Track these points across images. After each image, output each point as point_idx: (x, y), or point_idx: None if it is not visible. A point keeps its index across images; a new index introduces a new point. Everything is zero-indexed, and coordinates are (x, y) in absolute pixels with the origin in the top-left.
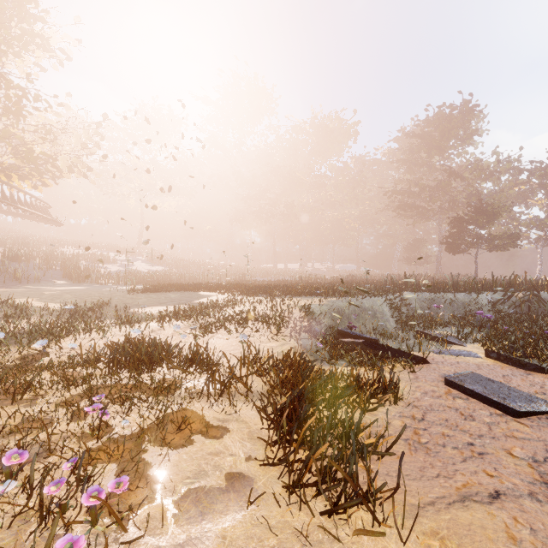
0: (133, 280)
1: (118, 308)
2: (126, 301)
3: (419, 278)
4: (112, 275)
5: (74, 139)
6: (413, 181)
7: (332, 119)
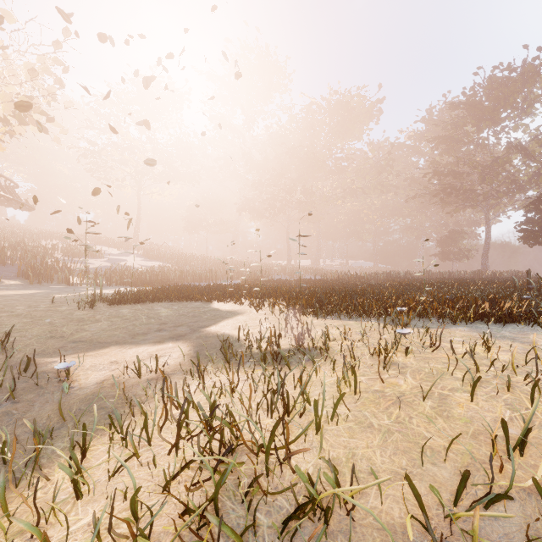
0: (116, 279)
1: (21, 355)
2: (59, 330)
3: (480, 276)
4: (93, 272)
5: (24, 73)
6: (450, 163)
7: (354, 95)
